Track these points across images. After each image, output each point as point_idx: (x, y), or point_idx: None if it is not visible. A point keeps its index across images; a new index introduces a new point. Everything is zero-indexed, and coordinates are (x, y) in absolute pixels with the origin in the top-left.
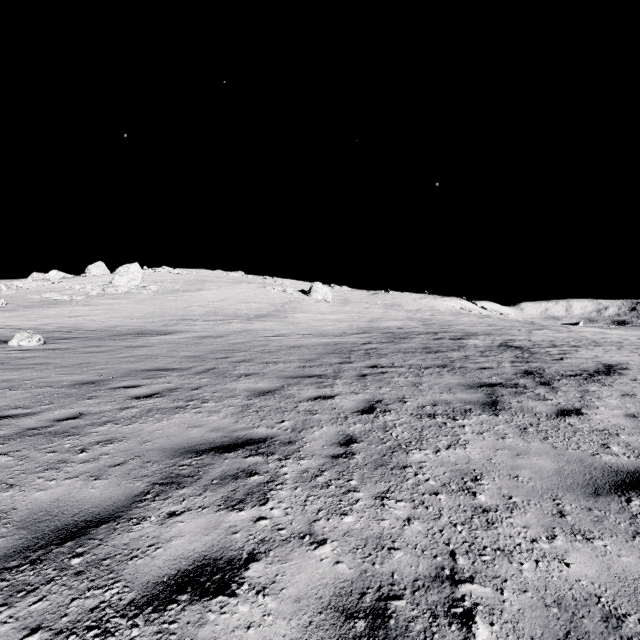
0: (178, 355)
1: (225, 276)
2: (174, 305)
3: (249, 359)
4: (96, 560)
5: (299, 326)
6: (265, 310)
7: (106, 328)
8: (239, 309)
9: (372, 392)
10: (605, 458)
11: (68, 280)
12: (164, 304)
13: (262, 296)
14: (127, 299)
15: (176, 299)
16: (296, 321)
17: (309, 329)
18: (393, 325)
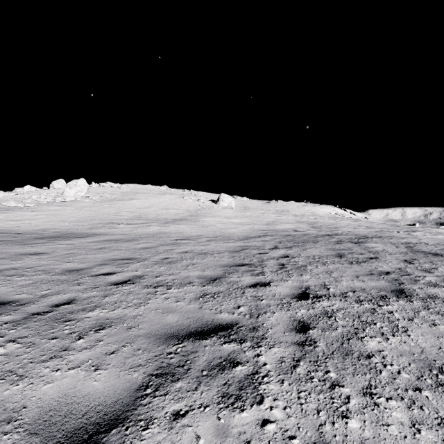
0: (58, 268)
1: (153, 189)
2: (107, 211)
3: (137, 276)
4: None
5: (208, 229)
6: (181, 215)
7: (34, 231)
8: (160, 214)
9: (375, 441)
10: None
11: (31, 192)
12: (99, 210)
13: (180, 204)
14: (70, 206)
15: (110, 206)
16: (206, 224)
17: (216, 232)
18: (288, 227)
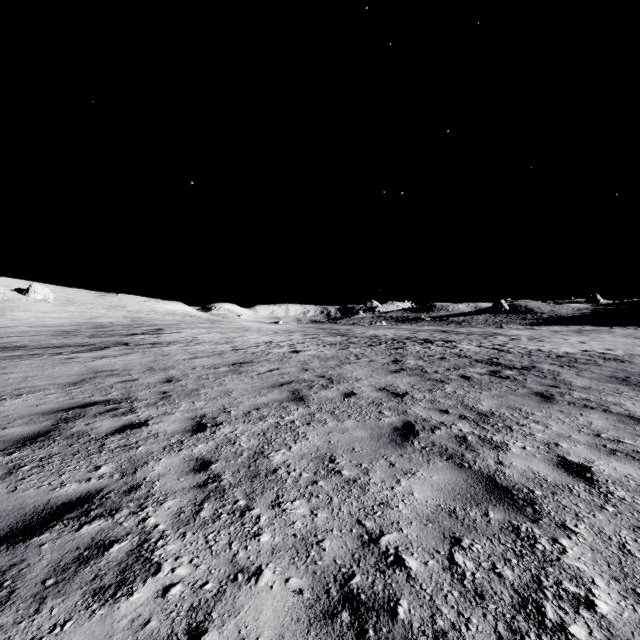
0: None
1: None
2: None
3: (2, 334)
4: (15, 344)
5: (22, 321)
6: None
7: None
8: None
9: (69, 337)
10: (115, 339)
11: None
12: None
13: None
14: None
15: None
16: (17, 318)
17: (33, 323)
18: (107, 321)
